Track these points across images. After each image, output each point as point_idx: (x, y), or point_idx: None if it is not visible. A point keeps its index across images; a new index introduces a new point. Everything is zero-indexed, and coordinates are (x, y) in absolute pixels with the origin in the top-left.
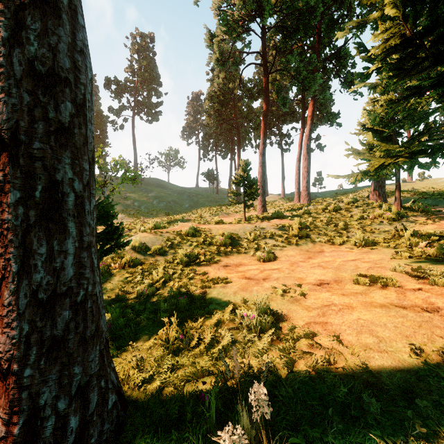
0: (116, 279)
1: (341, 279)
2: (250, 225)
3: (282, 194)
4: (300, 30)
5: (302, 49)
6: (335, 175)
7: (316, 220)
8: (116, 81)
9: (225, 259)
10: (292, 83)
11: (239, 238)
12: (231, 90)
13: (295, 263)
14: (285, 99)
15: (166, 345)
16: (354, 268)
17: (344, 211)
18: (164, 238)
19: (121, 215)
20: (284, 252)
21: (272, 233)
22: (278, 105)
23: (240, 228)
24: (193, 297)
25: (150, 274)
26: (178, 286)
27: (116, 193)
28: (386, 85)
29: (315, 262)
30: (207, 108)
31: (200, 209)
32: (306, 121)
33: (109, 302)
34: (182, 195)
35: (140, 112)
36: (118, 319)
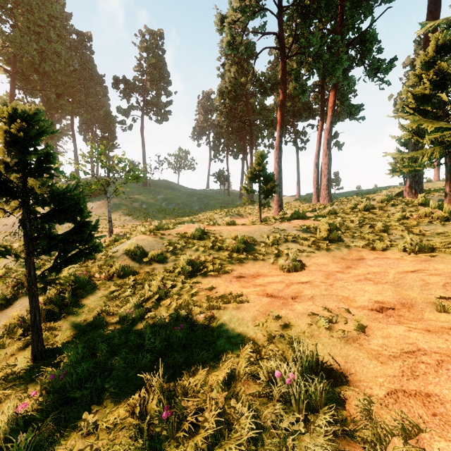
0: (98, 294)
1: (410, 301)
2: (267, 226)
3: (297, 195)
4: (322, 8)
5: (322, 33)
6: (395, 153)
7: (346, 221)
8: (124, 80)
9: (238, 268)
10: (313, 67)
11: (255, 242)
12: (243, 85)
13: (330, 274)
14: (304, 87)
15: (141, 425)
16: (423, 284)
17: (377, 210)
18: (165, 241)
19: (128, 217)
20: (313, 260)
21: (295, 235)
22: (293, 101)
23: (255, 230)
24: (195, 324)
25: (143, 287)
26: (177, 306)
27: (121, 193)
28: (434, 56)
29: (358, 273)
30: (218, 105)
31: (211, 211)
32: (325, 115)
33: (83, 327)
34: (191, 197)
35: (149, 111)
36: (82, 361)
